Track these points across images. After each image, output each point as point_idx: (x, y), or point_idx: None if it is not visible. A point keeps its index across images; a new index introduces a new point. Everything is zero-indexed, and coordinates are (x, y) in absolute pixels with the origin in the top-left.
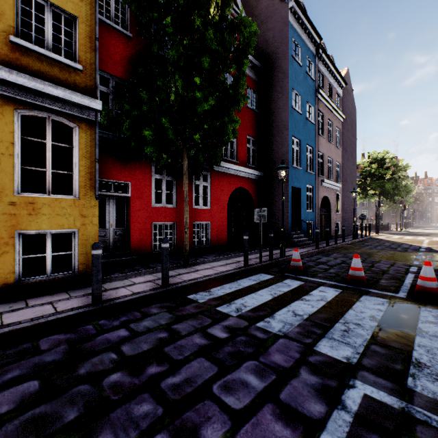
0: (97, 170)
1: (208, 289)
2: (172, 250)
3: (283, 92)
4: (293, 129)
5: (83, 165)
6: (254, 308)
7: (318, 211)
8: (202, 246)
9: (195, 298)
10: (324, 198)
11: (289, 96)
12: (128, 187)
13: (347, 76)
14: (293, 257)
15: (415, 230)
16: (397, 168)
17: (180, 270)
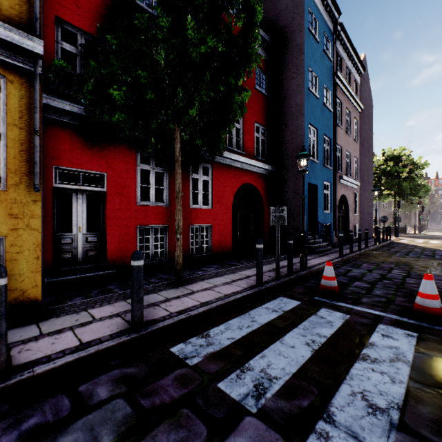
0: (37, 146)
1: (205, 330)
2: (164, 260)
3: (298, 71)
4: (309, 114)
5: (14, 139)
6: (288, 386)
7: (336, 212)
8: (202, 254)
9: (182, 354)
10: (341, 198)
11: (305, 75)
12: (104, 180)
13: (364, 63)
14: (324, 274)
15: (434, 233)
16: (414, 165)
17: (168, 292)
